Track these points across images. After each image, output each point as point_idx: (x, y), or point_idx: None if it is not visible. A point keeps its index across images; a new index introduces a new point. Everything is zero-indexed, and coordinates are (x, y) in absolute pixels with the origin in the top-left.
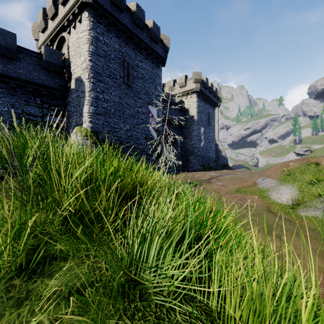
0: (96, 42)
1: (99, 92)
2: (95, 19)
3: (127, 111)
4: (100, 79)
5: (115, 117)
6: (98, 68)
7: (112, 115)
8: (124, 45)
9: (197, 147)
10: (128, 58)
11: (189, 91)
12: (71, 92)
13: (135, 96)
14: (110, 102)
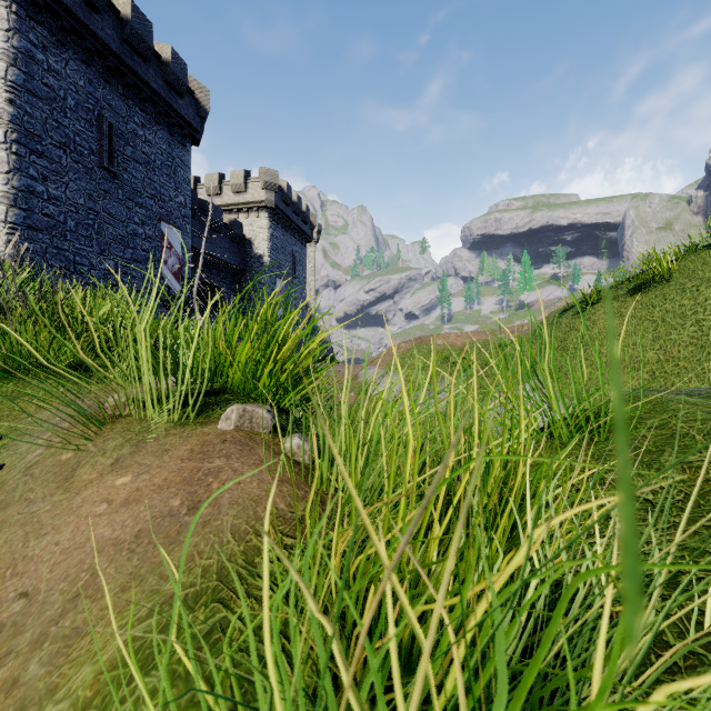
0: (27, 62)
1: (36, 179)
2: (25, 10)
3: (110, 229)
4: (38, 148)
5: (77, 240)
6: (32, 122)
7: (69, 233)
8: (102, 83)
9: None
10: (111, 114)
11: (253, 205)
12: None
13: (130, 200)
14: (65, 203)
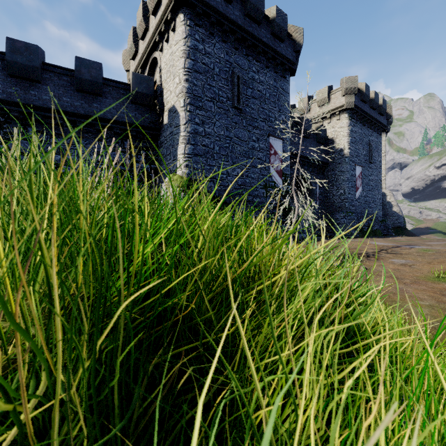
0: (194, 53)
1: (199, 124)
2: (193, 21)
3: (238, 147)
4: (199, 105)
5: (220, 158)
6: (197, 89)
7: (215, 155)
8: (233, 51)
9: (349, 199)
10: (238, 70)
11: (334, 111)
12: (163, 130)
13: (250, 126)
14: (213, 136)
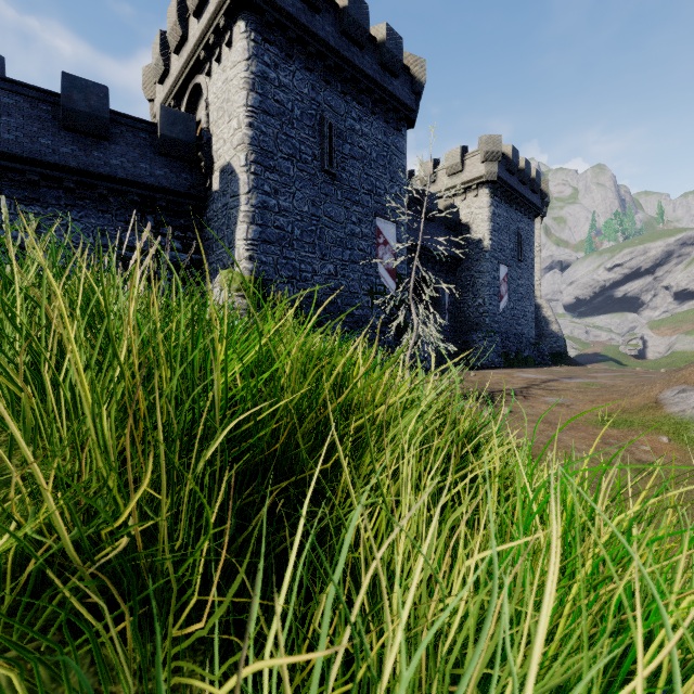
0: (262, 84)
1: (269, 194)
2: (261, 34)
3: (330, 232)
4: (270, 164)
5: (302, 248)
6: (266, 140)
7: (295, 242)
8: (323, 86)
9: (490, 312)
10: (331, 115)
11: (470, 183)
12: (212, 199)
13: (347, 200)
14: (292, 213)
